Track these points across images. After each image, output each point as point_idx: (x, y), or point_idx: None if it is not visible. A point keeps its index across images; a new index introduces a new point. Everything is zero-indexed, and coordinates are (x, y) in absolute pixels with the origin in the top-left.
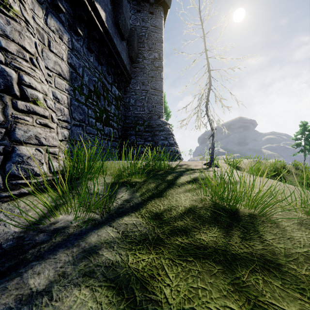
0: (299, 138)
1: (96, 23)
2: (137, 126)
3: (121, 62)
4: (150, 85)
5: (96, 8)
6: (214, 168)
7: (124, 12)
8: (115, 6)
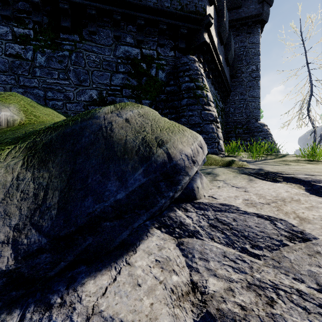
0: None
1: (218, 67)
2: (237, 130)
3: (226, 83)
4: (248, 94)
5: (219, 59)
6: None
7: (232, 48)
8: (225, 46)
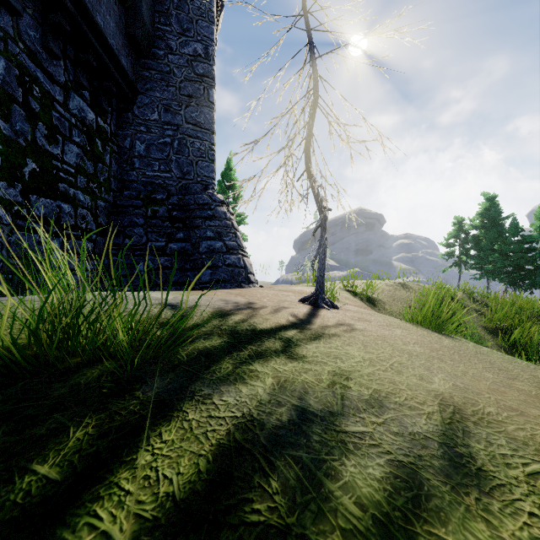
0: (451, 243)
1: None
2: (151, 206)
3: (95, 34)
4: (184, 113)
5: None
6: (328, 313)
7: None
8: None
